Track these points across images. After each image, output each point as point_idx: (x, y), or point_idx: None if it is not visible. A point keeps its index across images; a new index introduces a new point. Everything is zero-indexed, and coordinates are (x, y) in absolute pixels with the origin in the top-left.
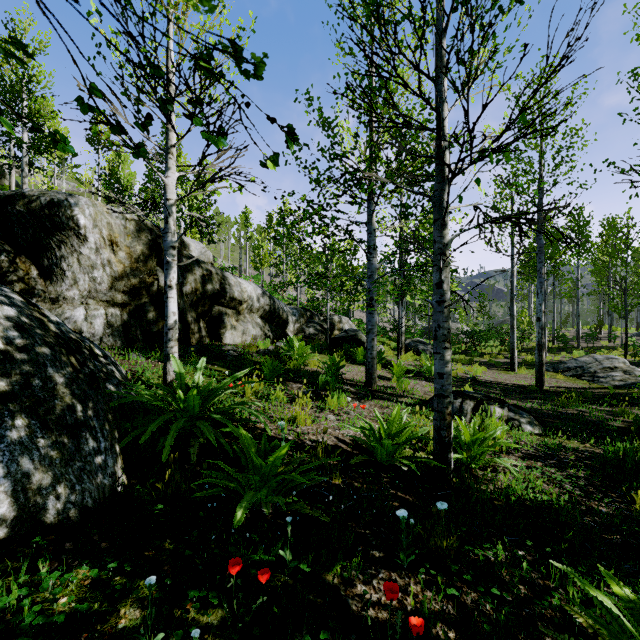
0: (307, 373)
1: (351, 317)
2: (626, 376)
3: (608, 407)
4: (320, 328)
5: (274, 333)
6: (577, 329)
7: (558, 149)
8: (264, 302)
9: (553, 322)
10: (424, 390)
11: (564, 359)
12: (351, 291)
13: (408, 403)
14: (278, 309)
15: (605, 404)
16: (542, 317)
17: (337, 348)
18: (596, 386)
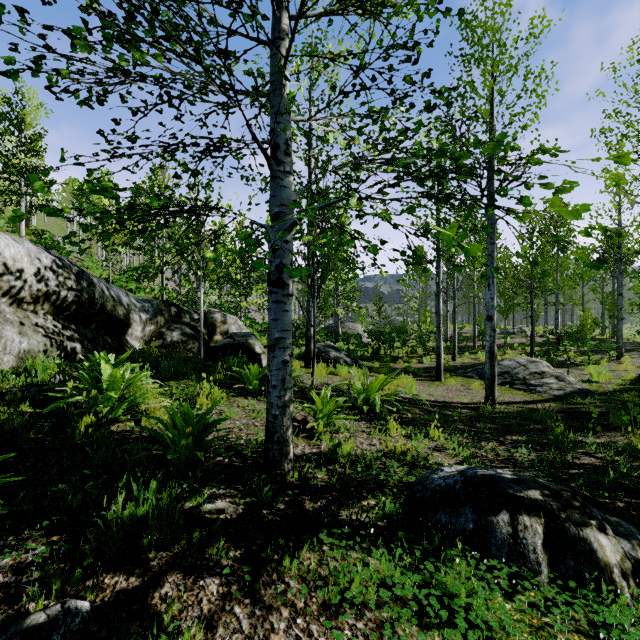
0: (110, 459)
1: (242, 316)
2: (562, 383)
3: (594, 437)
4: (191, 331)
5: (89, 343)
6: (474, 329)
7: (522, 90)
8: (60, 283)
9: (447, 322)
10: (375, 450)
11: (473, 361)
12: (242, 283)
13: (396, 558)
14: (102, 299)
15: (591, 433)
16: (494, 315)
17: (216, 364)
18: (538, 398)
